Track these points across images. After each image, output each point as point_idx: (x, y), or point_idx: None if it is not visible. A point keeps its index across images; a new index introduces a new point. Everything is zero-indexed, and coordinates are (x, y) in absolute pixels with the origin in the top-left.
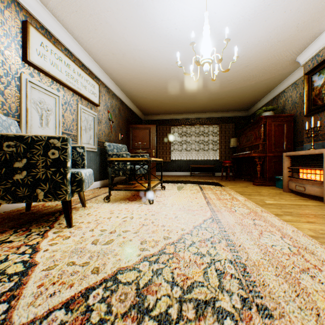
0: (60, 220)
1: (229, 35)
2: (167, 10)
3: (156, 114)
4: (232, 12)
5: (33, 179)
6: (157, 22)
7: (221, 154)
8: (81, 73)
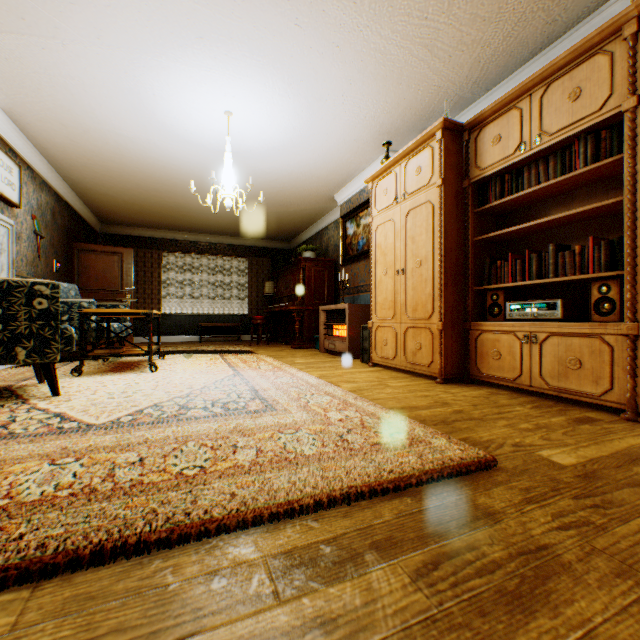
0: (24, 395)
1: (258, 156)
2: (176, 110)
3: (131, 224)
4: (260, 138)
5: (12, 334)
6: (159, 115)
7: (252, 305)
8: None
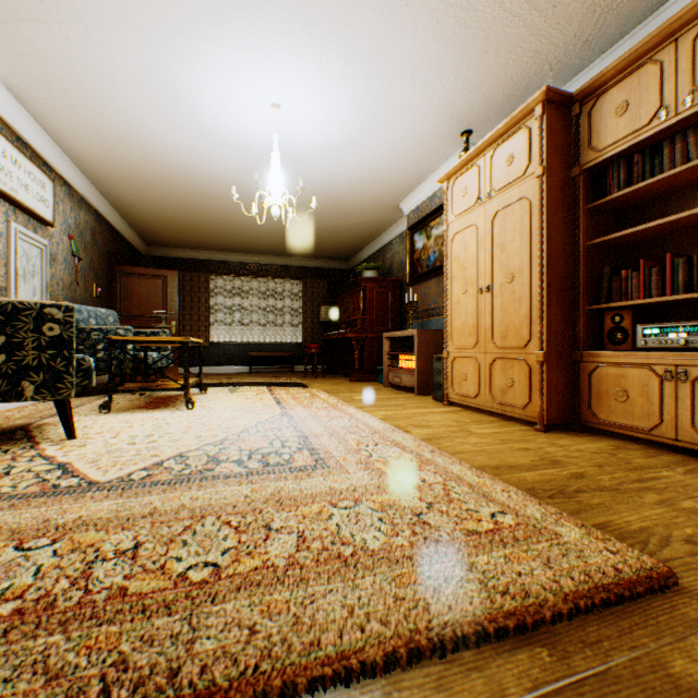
0: (38, 437)
1: (311, 159)
2: (217, 106)
3: (177, 246)
4: (312, 136)
5: (17, 366)
6: (198, 114)
7: (307, 332)
8: (19, 159)
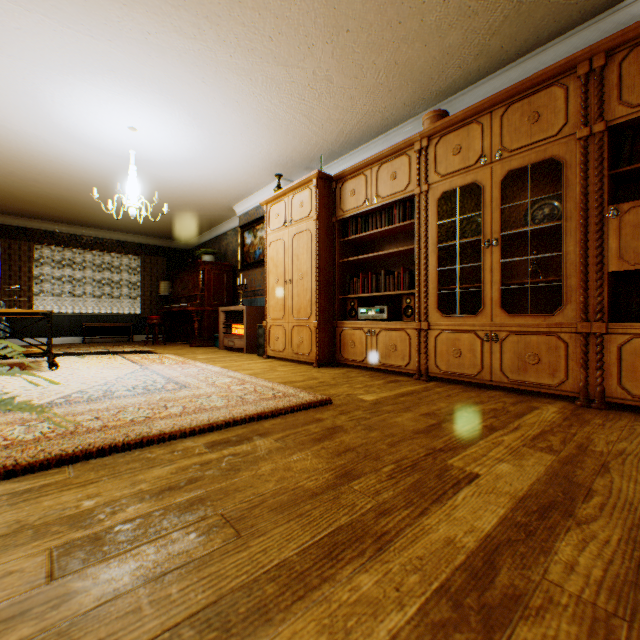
0: None
1: (160, 166)
2: (76, 117)
3: None
4: (163, 152)
5: None
6: (55, 118)
7: (146, 304)
8: None
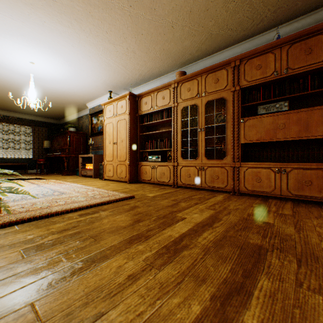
0: None
1: (46, 82)
2: None
3: None
4: (48, 75)
5: None
6: None
7: (35, 153)
8: None
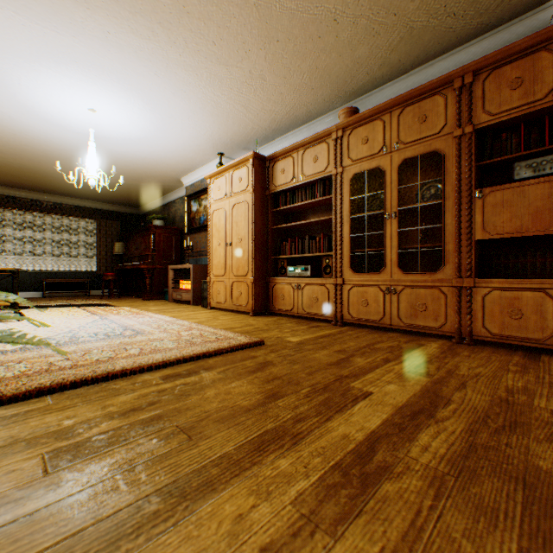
0: None
1: (116, 143)
2: (41, 98)
3: None
4: (119, 131)
5: None
6: (20, 98)
7: (102, 263)
8: None
